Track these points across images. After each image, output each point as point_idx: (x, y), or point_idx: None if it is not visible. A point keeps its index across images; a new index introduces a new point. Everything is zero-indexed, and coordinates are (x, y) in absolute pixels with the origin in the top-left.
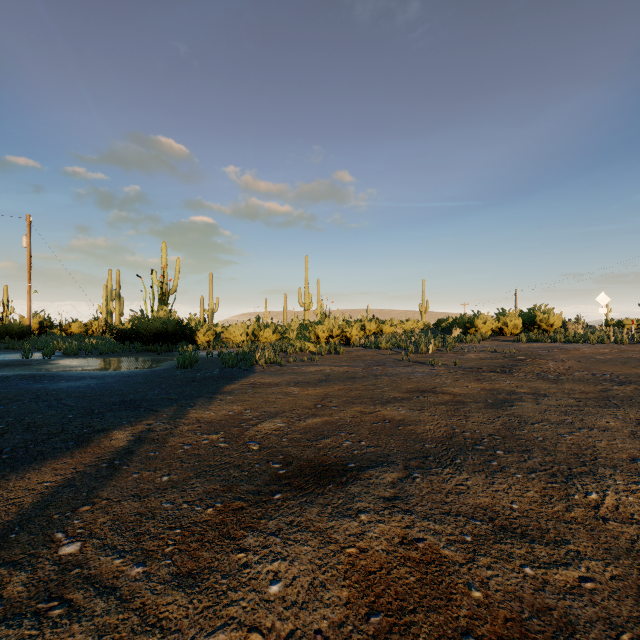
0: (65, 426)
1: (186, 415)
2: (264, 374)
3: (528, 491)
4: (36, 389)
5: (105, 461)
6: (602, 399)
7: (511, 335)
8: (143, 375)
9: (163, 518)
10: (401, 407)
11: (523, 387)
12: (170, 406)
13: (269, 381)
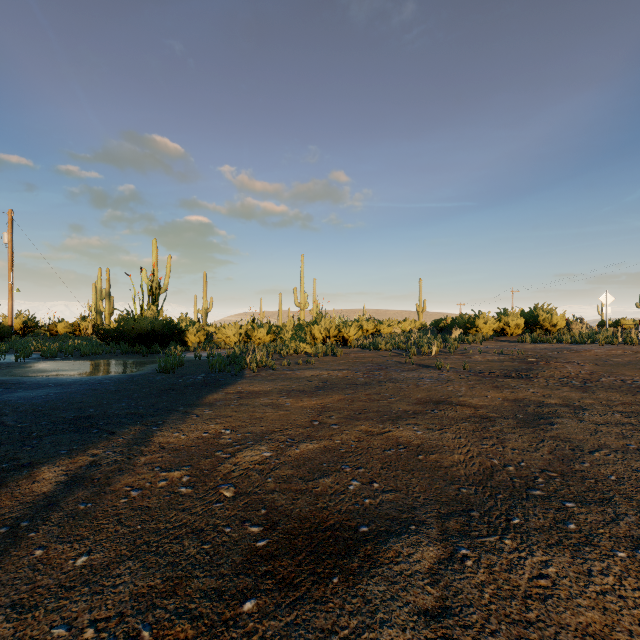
0: None
1: (148, 439)
2: (254, 380)
3: None
4: None
5: (7, 522)
6: None
7: (513, 335)
8: (117, 382)
9: None
10: (416, 426)
11: (551, 397)
12: (131, 426)
13: (258, 389)
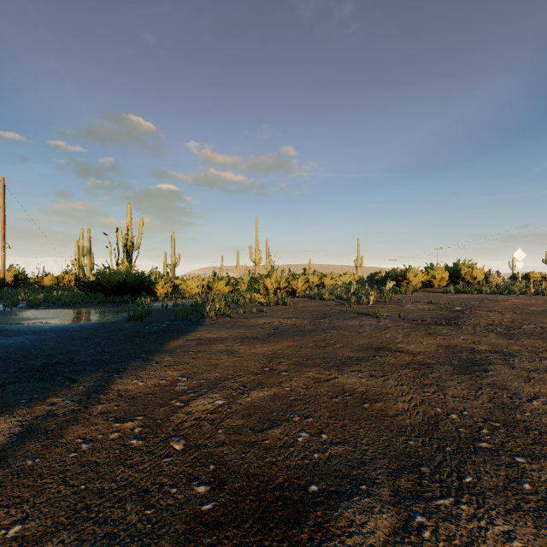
0: None
1: (107, 387)
2: (212, 327)
3: None
4: None
5: None
6: None
7: (439, 287)
8: (89, 329)
9: None
10: (360, 372)
11: (481, 343)
12: (94, 373)
13: (216, 336)
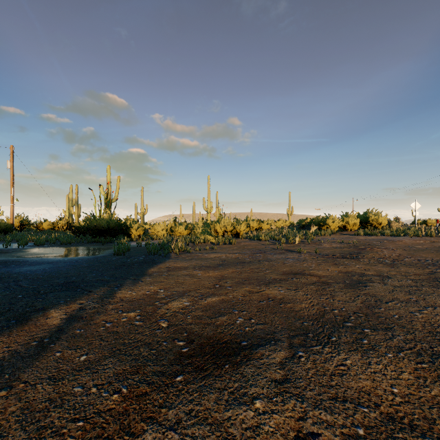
0: (12, 306)
1: (112, 295)
2: (177, 260)
3: (403, 372)
4: (2, 272)
5: (36, 339)
6: (432, 280)
7: (352, 230)
8: (87, 261)
9: (70, 406)
10: (280, 287)
11: (370, 270)
12: (101, 287)
13: (180, 265)
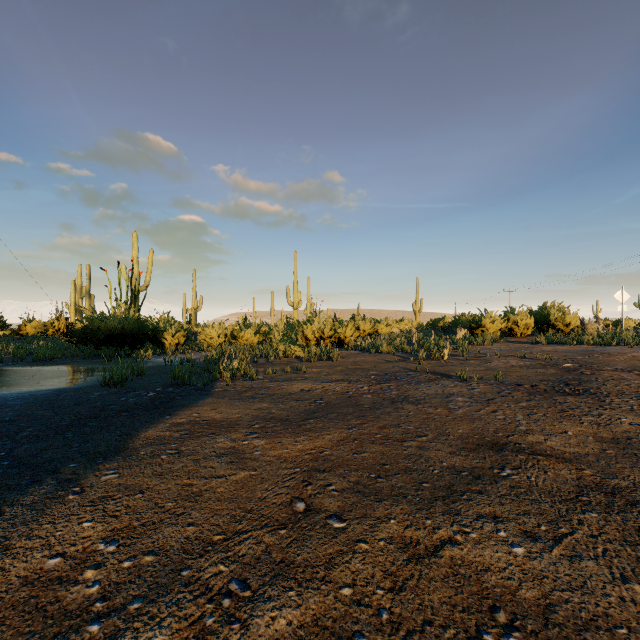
0: None
1: None
2: (221, 399)
3: None
4: None
5: None
6: None
7: (521, 336)
8: (28, 403)
9: None
10: (501, 524)
11: None
12: None
13: (222, 416)
